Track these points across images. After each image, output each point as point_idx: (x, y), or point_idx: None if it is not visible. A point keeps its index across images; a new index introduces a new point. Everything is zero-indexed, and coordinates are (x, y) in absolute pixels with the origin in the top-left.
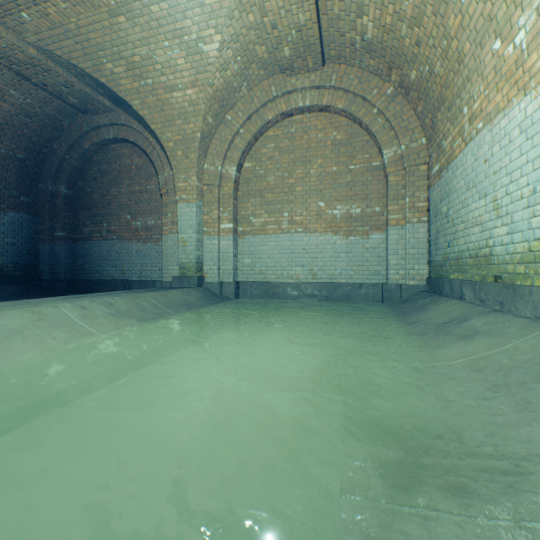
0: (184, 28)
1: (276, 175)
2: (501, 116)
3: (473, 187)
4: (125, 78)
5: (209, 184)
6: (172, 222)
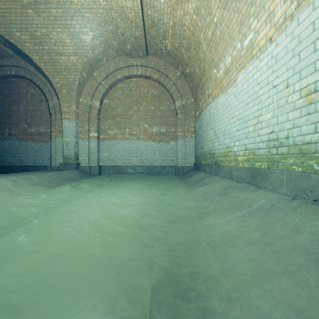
0: (71, 24)
1: (122, 108)
2: (216, 99)
3: (209, 125)
4: (29, 43)
5: (83, 110)
6: (58, 131)
